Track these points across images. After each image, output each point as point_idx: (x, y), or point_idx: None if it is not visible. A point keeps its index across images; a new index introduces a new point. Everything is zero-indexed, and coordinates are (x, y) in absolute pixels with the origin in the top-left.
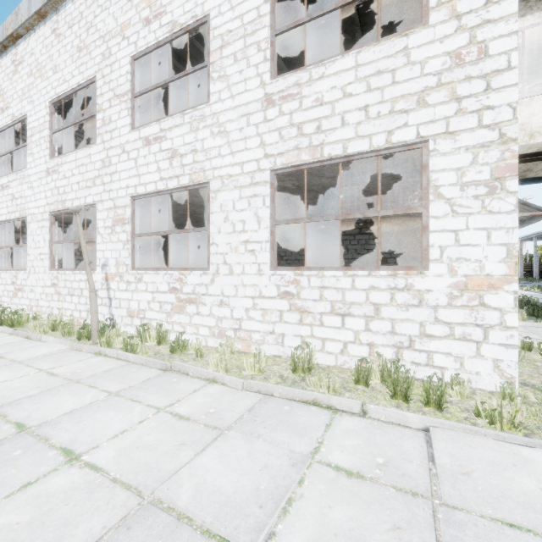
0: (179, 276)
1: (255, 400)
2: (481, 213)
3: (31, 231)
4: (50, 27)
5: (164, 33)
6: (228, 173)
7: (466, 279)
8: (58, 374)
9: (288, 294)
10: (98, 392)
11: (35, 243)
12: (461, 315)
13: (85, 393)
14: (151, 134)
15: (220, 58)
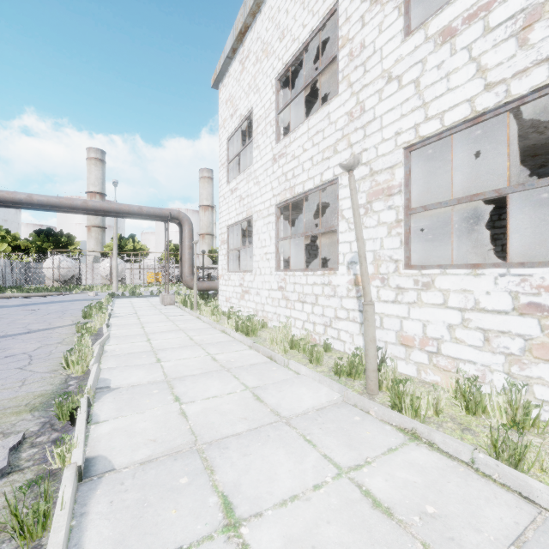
0: None
1: None
2: None
3: (257, 230)
4: None
5: None
6: None
7: None
8: (389, 509)
9: None
10: None
11: (261, 242)
12: None
13: None
14: (456, 15)
15: None
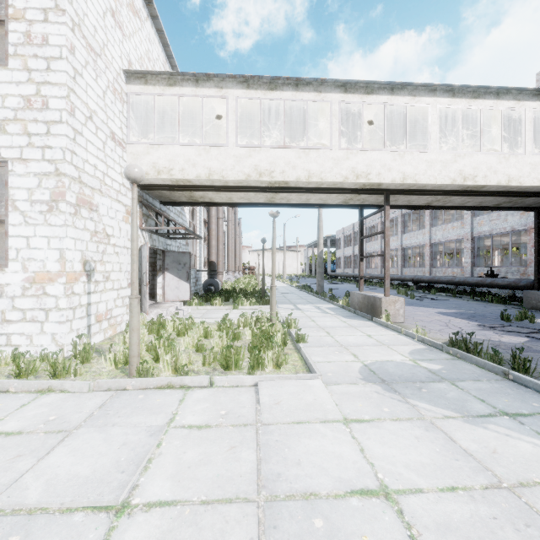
0: None
1: None
2: (44, 225)
3: None
4: None
5: None
6: None
7: (34, 274)
8: None
9: None
10: None
11: None
12: (31, 302)
13: None
14: None
15: None
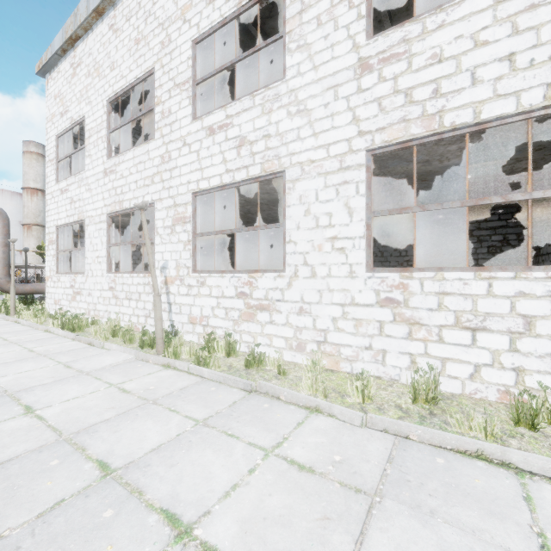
0: (249, 279)
1: (386, 443)
2: None
3: (89, 234)
4: (107, 24)
5: (231, 8)
6: (309, 158)
7: None
8: (130, 391)
9: (391, 301)
10: (182, 419)
11: (93, 246)
12: None
13: (167, 419)
14: (215, 122)
15: (299, 24)
